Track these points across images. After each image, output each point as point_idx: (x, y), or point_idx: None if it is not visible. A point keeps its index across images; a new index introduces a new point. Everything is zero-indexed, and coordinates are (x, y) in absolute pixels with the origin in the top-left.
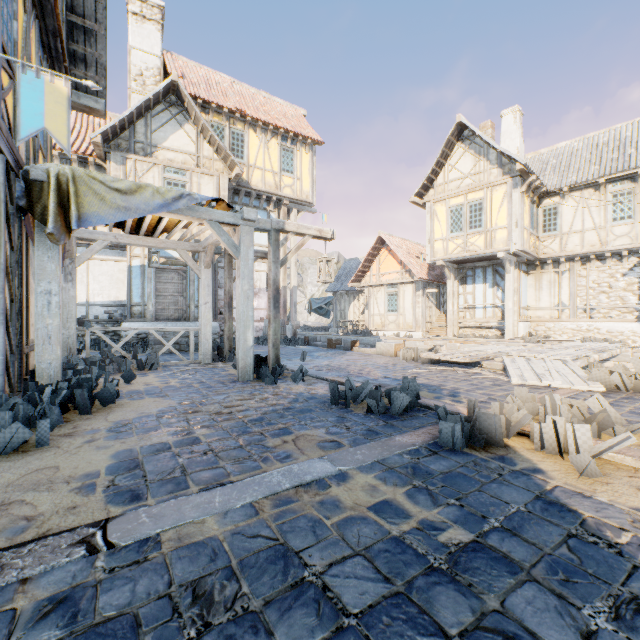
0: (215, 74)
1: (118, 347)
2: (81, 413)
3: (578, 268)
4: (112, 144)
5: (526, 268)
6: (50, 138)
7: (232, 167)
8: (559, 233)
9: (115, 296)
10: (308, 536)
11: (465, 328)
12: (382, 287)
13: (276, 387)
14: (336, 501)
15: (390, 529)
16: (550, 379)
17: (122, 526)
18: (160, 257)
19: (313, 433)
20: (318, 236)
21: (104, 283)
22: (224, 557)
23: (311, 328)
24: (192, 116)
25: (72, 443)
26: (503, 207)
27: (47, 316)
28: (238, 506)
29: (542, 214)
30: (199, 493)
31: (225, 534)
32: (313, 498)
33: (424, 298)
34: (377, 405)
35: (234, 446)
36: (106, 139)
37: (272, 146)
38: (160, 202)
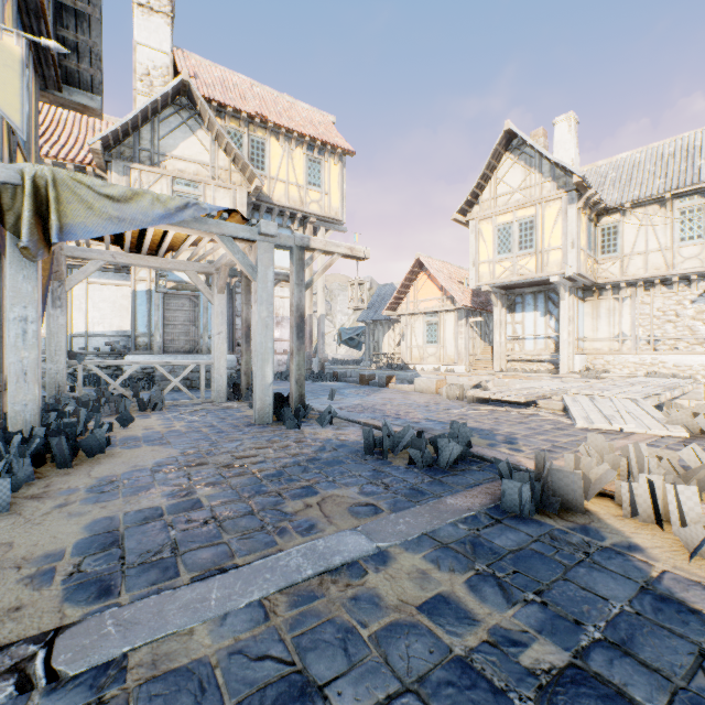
0: (232, 75)
1: (116, 384)
2: (59, 466)
3: (641, 294)
4: (114, 152)
5: (582, 294)
6: (35, 139)
7: (251, 179)
8: (619, 255)
9: (118, 325)
10: (337, 657)
11: (514, 362)
12: (420, 316)
13: (299, 432)
14: (375, 597)
15: (451, 644)
16: (622, 422)
17: (76, 641)
18: (169, 281)
19: (343, 493)
20: (349, 255)
21: (105, 310)
22: (214, 697)
23: (341, 361)
24: (206, 121)
25: (38, 508)
26: (557, 225)
27: (22, 348)
28: (242, 606)
29: (600, 233)
30: (191, 585)
31: (220, 654)
32: (343, 592)
33: (467, 328)
34: (421, 456)
35: (243, 512)
36: (107, 146)
37: (297, 156)
38: (161, 212)
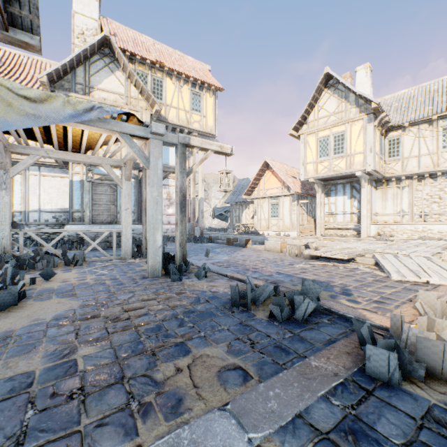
0: (141, 36)
1: (49, 246)
2: None
3: (415, 184)
4: (57, 84)
5: (375, 184)
6: None
7: (153, 105)
8: (401, 158)
9: (61, 204)
10: None
11: (329, 229)
12: (267, 199)
13: (181, 284)
14: None
15: None
16: (427, 276)
17: None
18: (96, 174)
19: (213, 352)
20: (219, 151)
21: (52, 194)
22: None
23: (214, 229)
24: (121, 64)
25: None
26: (360, 137)
27: None
28: None
29: (388, 143)
30: None
31: None
32: None
33: (298, 207)
34: (281, 311)
35: (113, 380)
36: (52, 80)
37: (184, 91)
38: (71, 112)
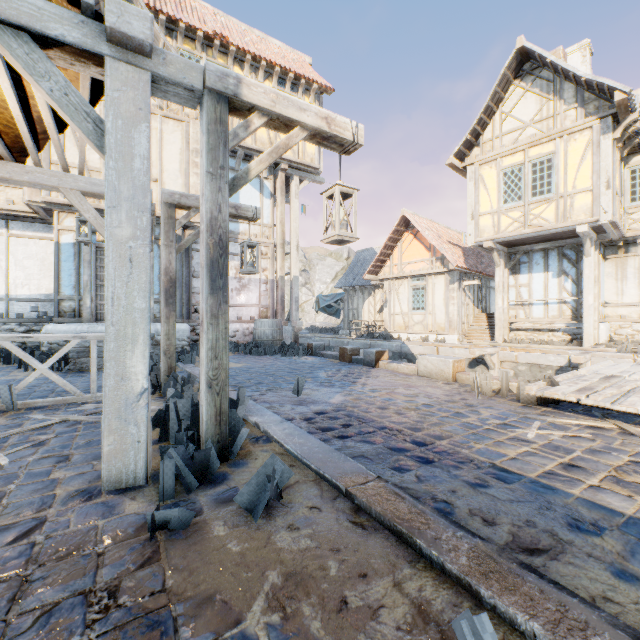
0: None
1: None
2: None
3: None
4: None
5: (603, 251)
6: None
7: None
8: None
9: (48, 287)
10: None
11: (518, 331)
12: (405, 280)
13: (174, 555)
14: None
15: None
16: None
17: None
18: None
19: None
20: (323, 132)
21: (31, 269)
22: None
23: (319, 329)
24: None
25: None
26: (585, 162)
27: None
28: None
29: (630, 177)
30: None
31: None
32: None
33: (460, 292)
34: None
35: None
36: None
37: None
38: None
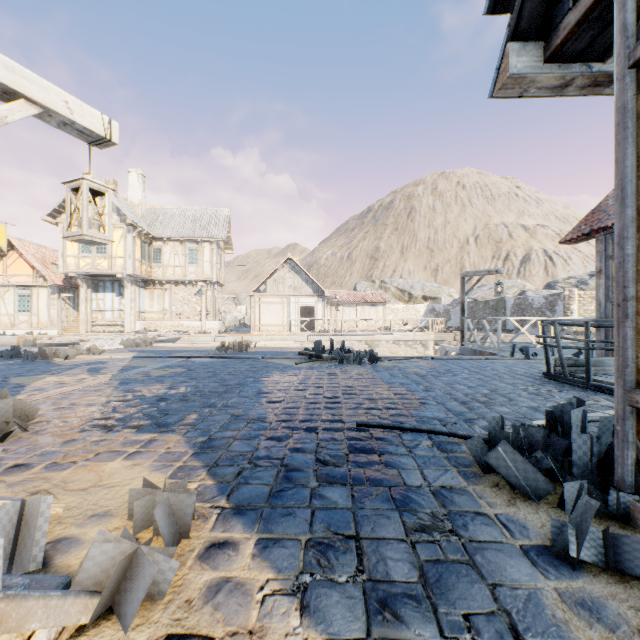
0: None
1: None
2: None
3: (174, 288)
4: None
5: (145, 284)
6: None
7: None
8: (163, 265)
9: None
10: None
11: (98, 326)
12: (12, 288)
13: None
14: None
15: None
16: (104, 346)
17: None
18: None
19: None
20: None
21: None
22: None
23: None
24: None
25: None
26: (122, 243)
27: None
28: None
29: (153, 251)
30: None
31: None
32: None
33: (61, 301)
34: None
35: None
36: None
37: None
38: None
